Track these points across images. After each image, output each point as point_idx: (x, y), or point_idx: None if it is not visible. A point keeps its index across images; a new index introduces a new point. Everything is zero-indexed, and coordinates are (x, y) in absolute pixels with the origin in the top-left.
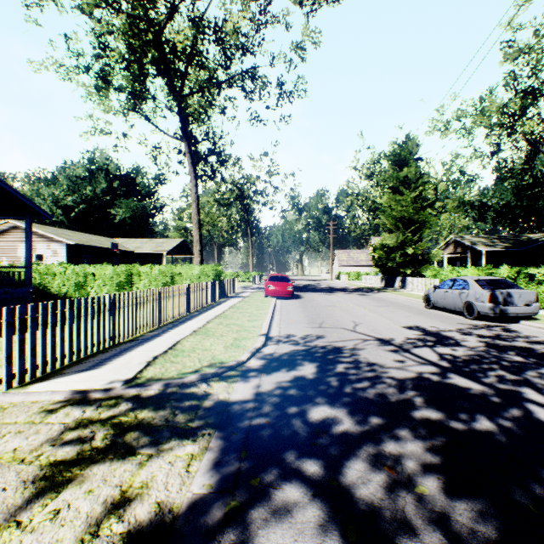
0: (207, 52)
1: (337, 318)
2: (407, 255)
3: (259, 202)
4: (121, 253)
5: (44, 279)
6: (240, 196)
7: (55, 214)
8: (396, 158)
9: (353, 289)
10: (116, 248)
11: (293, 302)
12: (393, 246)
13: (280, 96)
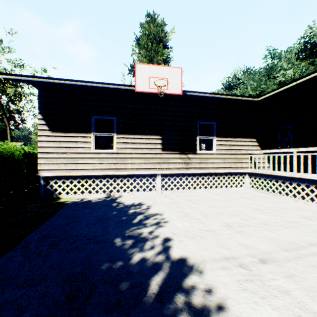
0: (7, 92)
1: None
2: None
3: None
4: None
5: None
6: None
7: None
8: None
9: None
10: None
11: None
12: None
13: None
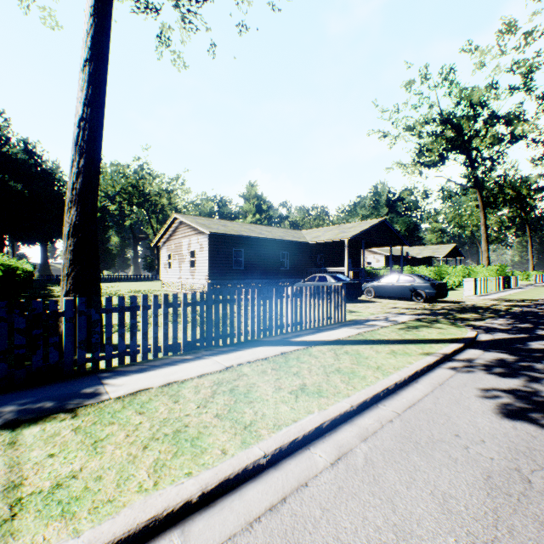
0: (498, 139)
1: None
2: None
3: (541, 200)
4: (407, 258)
5: None
6: (514, 197)
7: None
8: None
9: None
10: (407, 256)
11: None
12: None
13: None
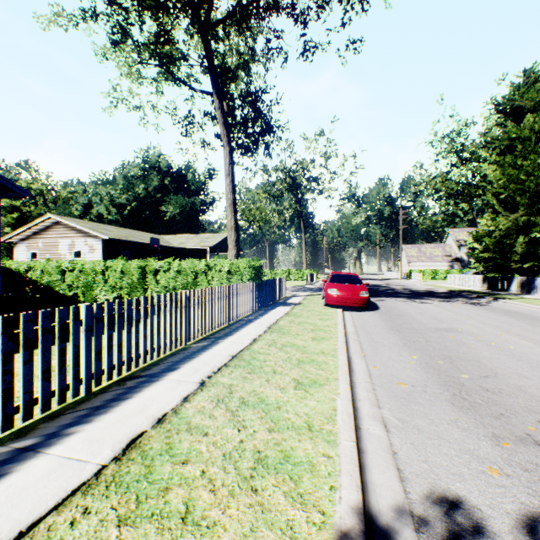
0: None
1: (513, 380)
2: (534, 244)
3: (313, 190)
4: (164, 250)
5: (53, 277)
6: (291, 185)
7: (111, 213)
8: (514, 105)
9: (444, 293)
10: (156, 244)
11: (371, 316)
12: (509, 233)
13: (347, 2)
